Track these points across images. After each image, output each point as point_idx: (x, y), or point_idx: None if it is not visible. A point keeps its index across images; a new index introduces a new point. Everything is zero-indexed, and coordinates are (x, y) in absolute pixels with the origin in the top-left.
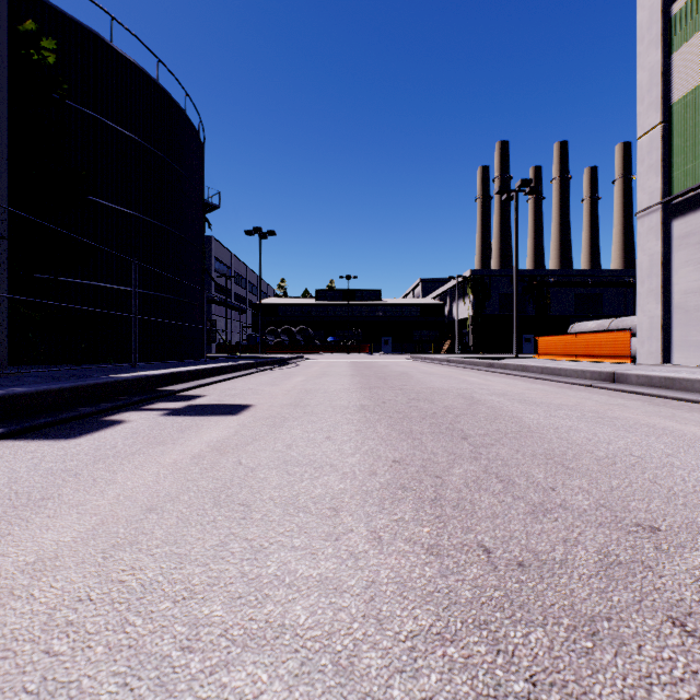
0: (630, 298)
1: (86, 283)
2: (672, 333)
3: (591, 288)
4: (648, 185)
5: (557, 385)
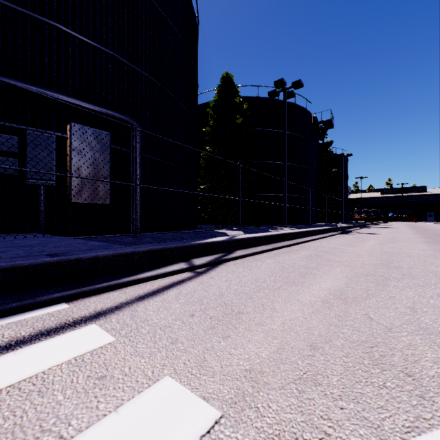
0: None
1: None
2: None
3: None
4: None
5: None
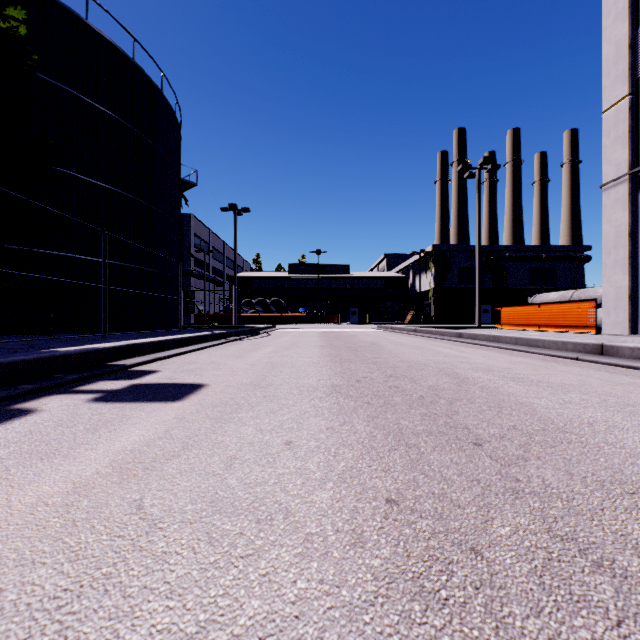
0: (581, 271)
1: (61, 255)
2: (639, 303)
3: (544, 262)
4: (614, 157)
5: (539, 358)
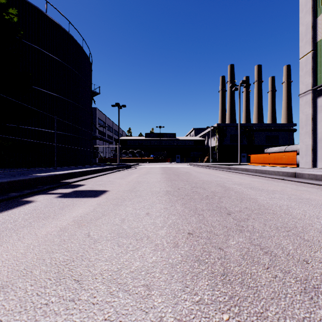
0: (291, 136)
1: (34, 129)
2: (317, 152)
3: (273, 132)
4: (305, 81)
5: (265, 179)
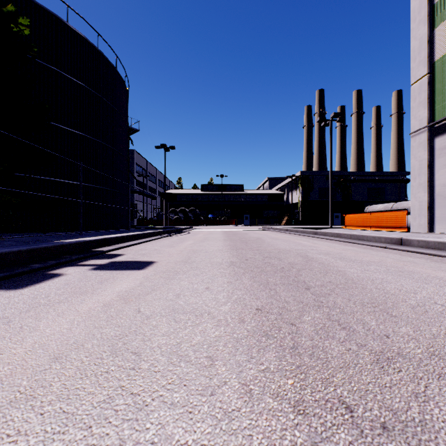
0: (403, 189)
1: (50, 179)
2: (434, 212)
3: (377, 183)
4: (418, 115)
5: (362, 247)
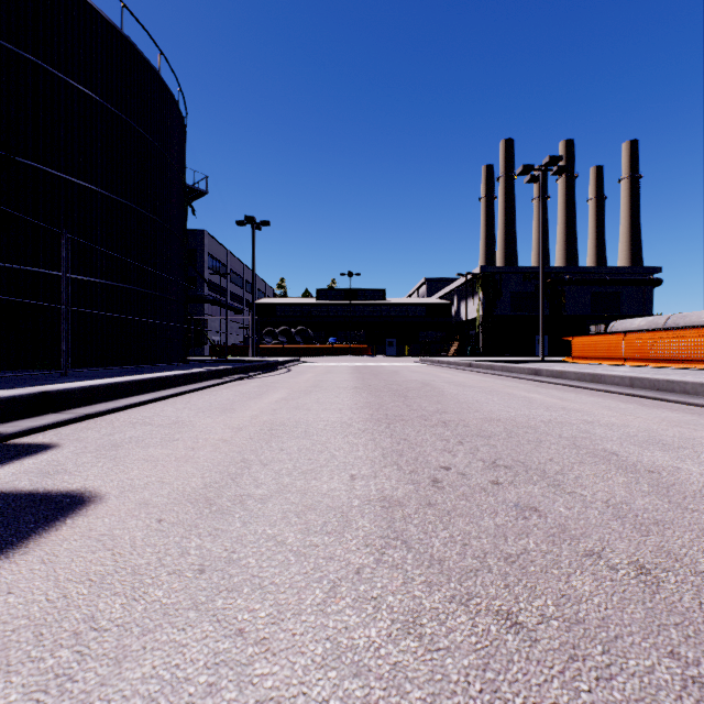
0: (650, 296)
1: (23, 269)
2: None
3: (608, 286)
4: None
5: (698, 412)
